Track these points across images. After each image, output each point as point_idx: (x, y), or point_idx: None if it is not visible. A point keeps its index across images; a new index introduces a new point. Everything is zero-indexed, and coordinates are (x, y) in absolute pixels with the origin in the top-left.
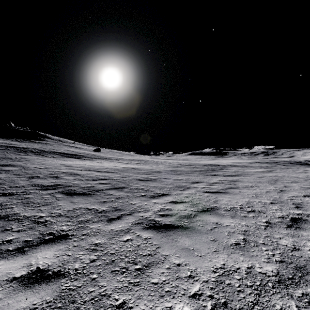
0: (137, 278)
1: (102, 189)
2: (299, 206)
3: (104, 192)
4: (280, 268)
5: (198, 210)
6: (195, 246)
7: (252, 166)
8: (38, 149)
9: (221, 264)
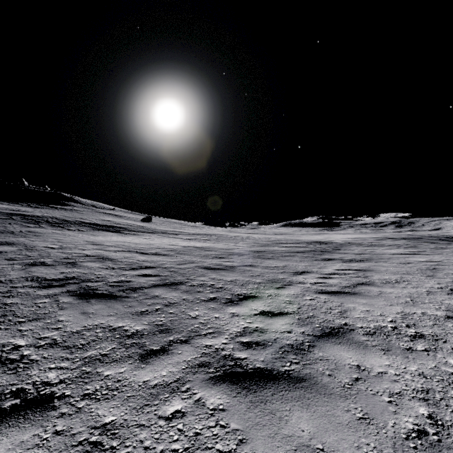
0: None
1: (143, 285)
2: None
3: (145, 291)
4: None
5: (314, 332)
6: (327, 440)
7: (383, 245)
8: (59, 219)
9: None
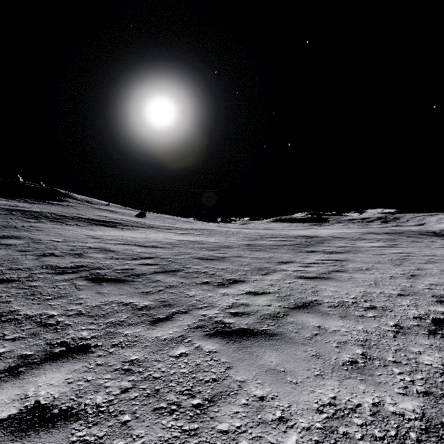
0: (195, 422)
1: (145, 272)
2: (443, 299)
3: (148, 277)
4: (426, 405)
5: (289, 306)
6: (287, 366)
7: (365, 239)
8: (57, 214)
9: (329, 397)
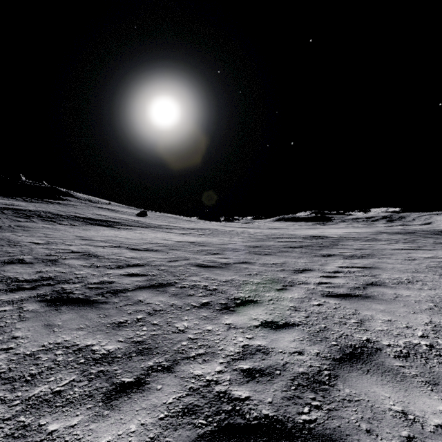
0: None
1: (126, 287)
2: None
3: (128, 295)
4: None
5: (332, 354)
6: None
7: (381, 240)
8: (52, 213)
9: None
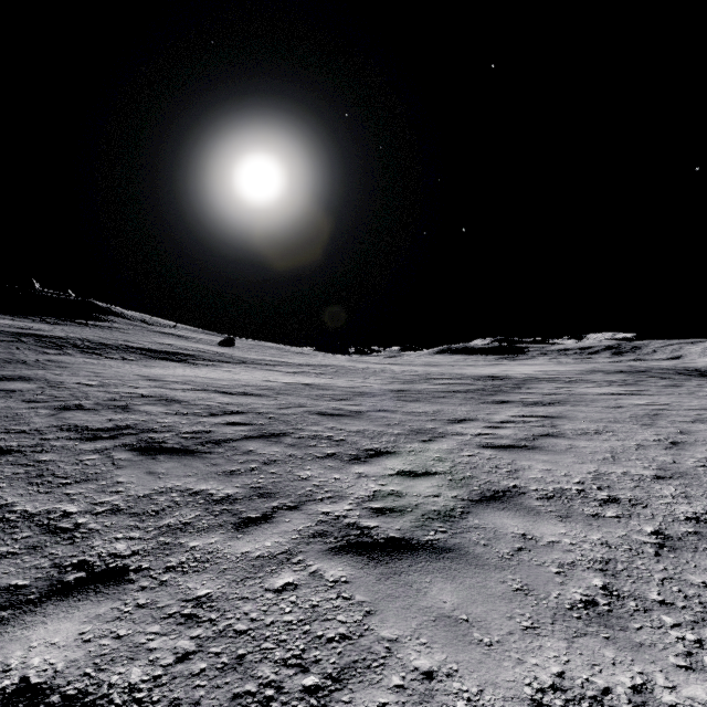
0: None
1: (230, 437)
2: None
3: (234, 445)
4: None
5: (470, 497)
6: (473, 610)
7: (588, 381)
8: (92, 341)
9: (552, 673)
